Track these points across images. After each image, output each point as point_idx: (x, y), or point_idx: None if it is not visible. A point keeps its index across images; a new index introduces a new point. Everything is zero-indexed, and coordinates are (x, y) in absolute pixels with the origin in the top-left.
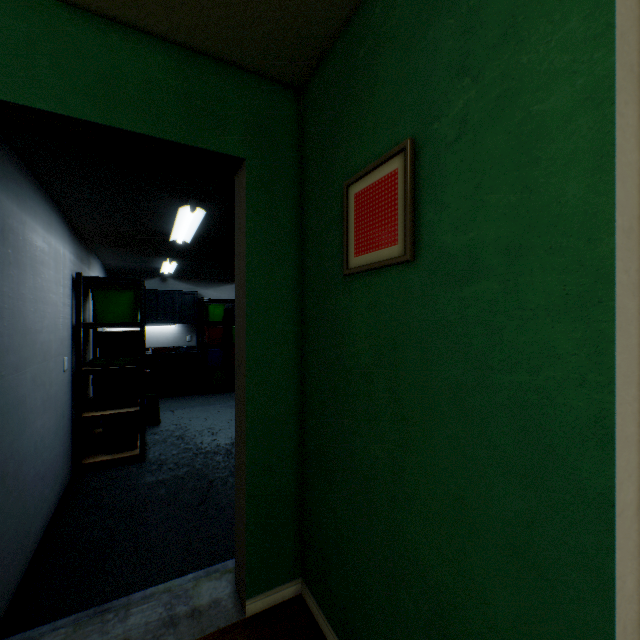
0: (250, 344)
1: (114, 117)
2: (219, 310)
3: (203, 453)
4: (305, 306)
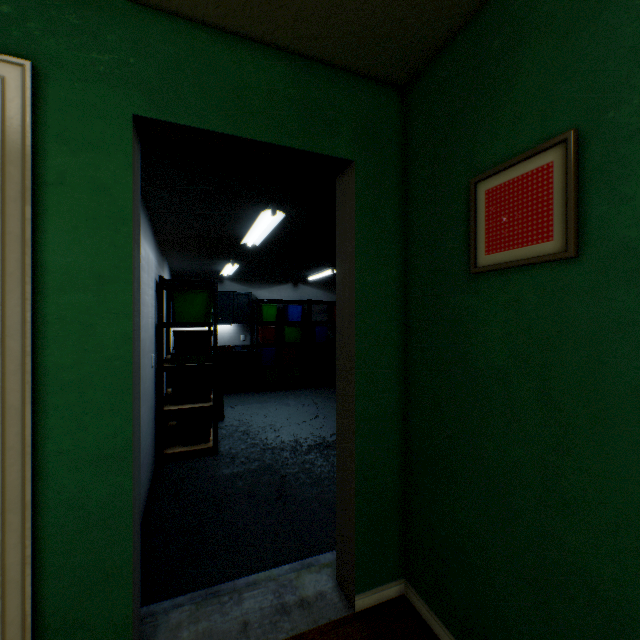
0: (358, 343)
1: (243, 128)
2: (272, 310)
3: (270, 449)
4: (410, 305)
